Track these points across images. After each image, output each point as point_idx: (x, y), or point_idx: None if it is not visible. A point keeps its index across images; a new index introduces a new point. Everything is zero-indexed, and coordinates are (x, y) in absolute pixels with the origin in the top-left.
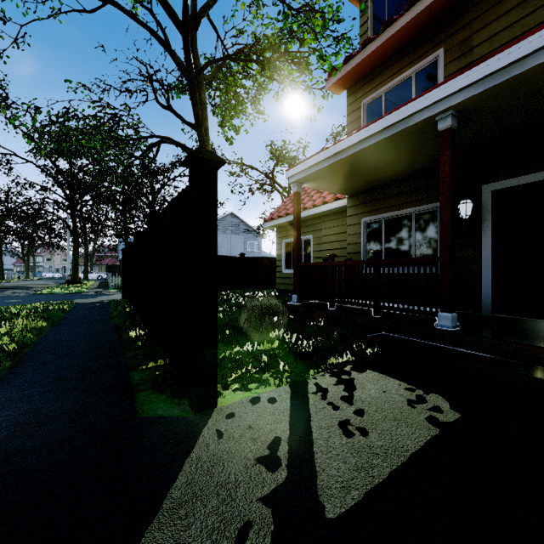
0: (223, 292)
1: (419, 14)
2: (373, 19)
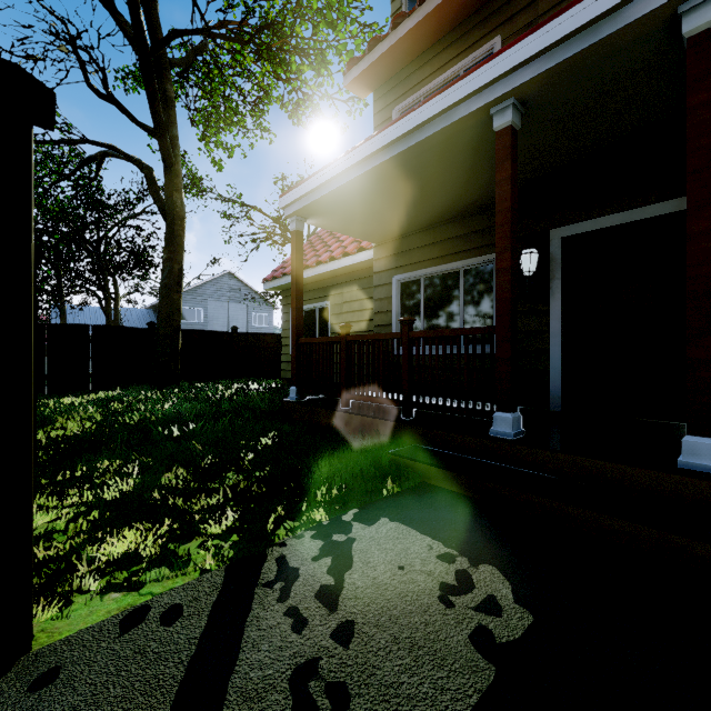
0: (197, 384)
1: None
2: None
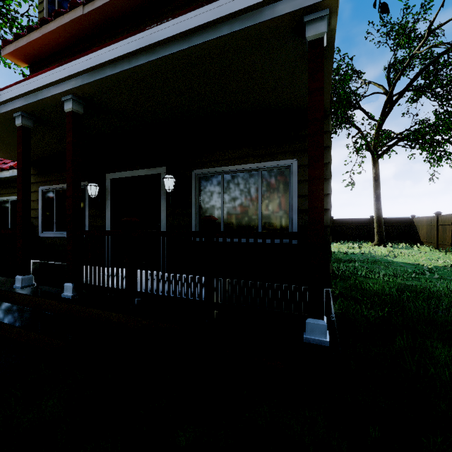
0: None
1: (64, 26)
2: (49, 11)
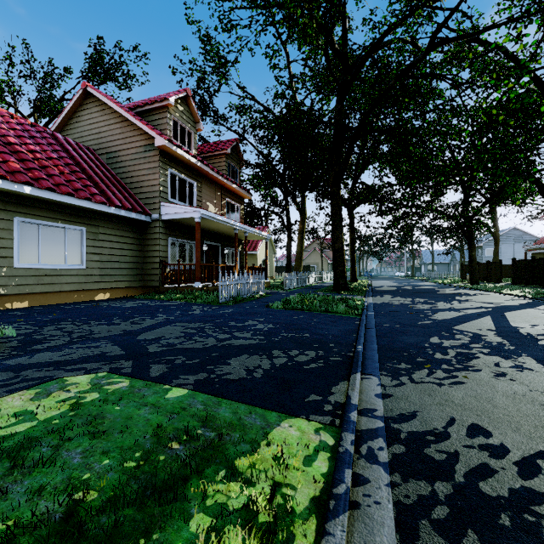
0: (504, 278)
1: None
2: None
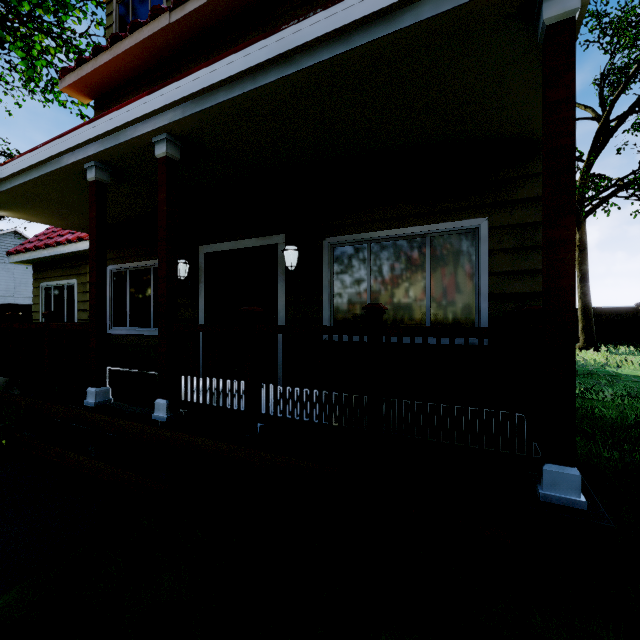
0: None
1: (142, 42)
2: (120, 26)
